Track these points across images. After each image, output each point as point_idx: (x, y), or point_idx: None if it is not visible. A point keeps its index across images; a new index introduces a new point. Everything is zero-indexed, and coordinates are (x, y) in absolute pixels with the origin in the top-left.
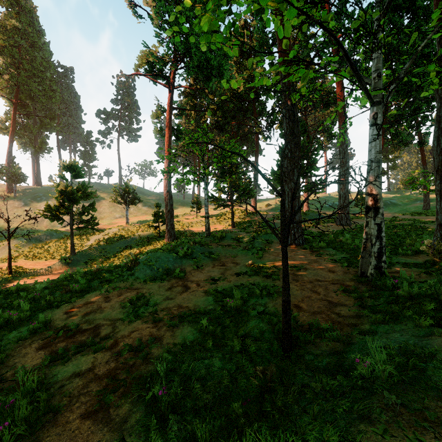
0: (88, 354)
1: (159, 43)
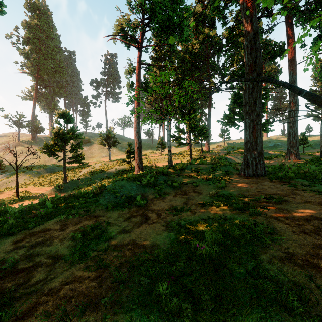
0: None
1: (130, 9)
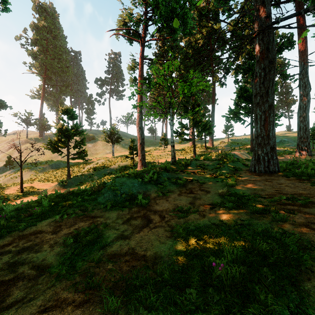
0: None
1: (133, 3)
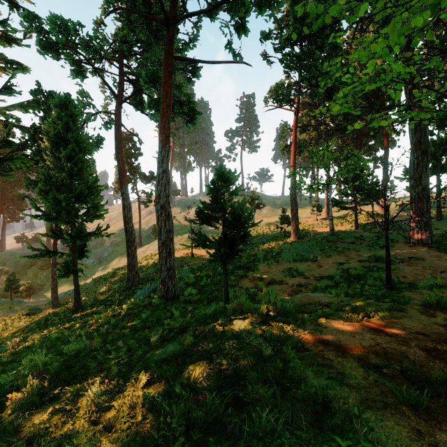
0: (276, 285)
1: (287, 78)
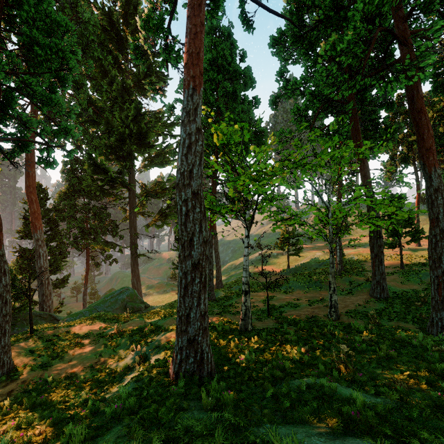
0: None
1: None
